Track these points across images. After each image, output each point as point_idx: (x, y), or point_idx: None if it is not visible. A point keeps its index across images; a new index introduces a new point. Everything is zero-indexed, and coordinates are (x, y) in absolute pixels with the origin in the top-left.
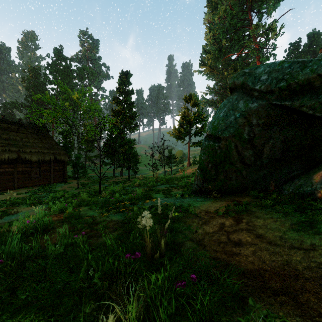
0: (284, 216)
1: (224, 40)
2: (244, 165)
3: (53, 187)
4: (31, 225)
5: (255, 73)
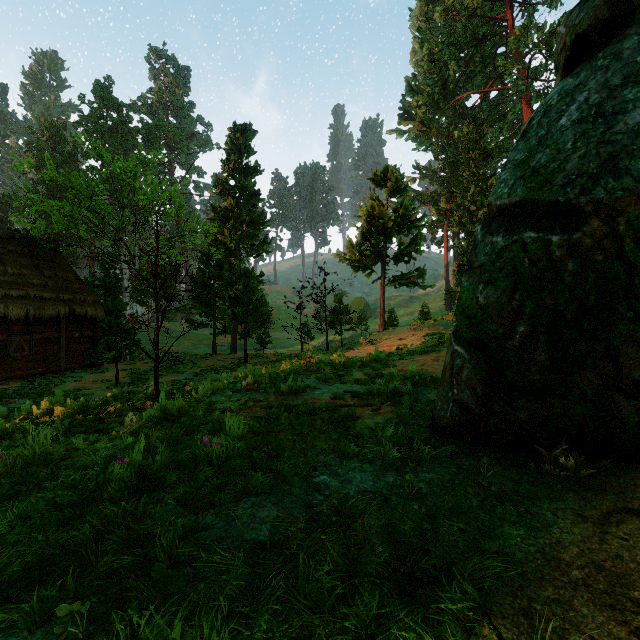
0: None
1: (452, 63)
2: None
3: (57, 381)
4: None
5: None
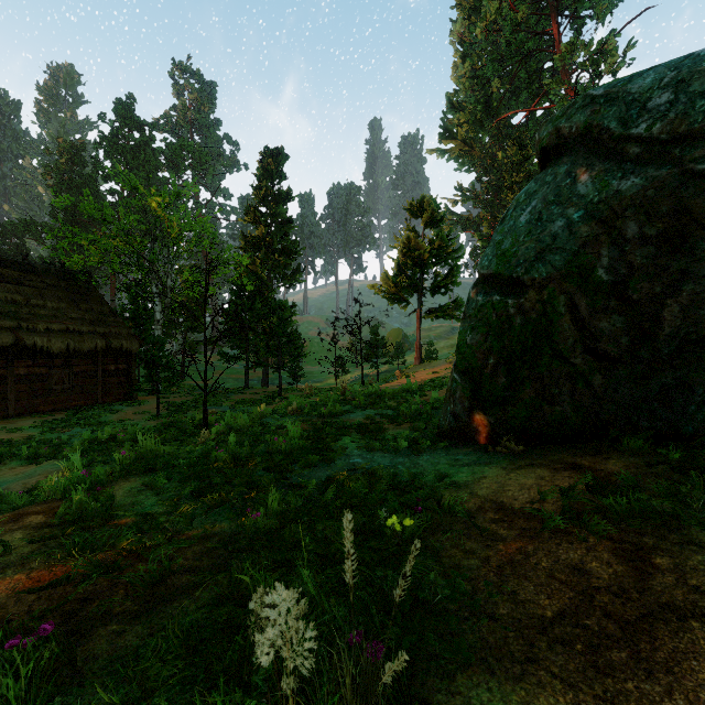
0: None
1: (496, 80)
2: (597, 360)
3: (99, 413)
4: None
5: (628, 93)
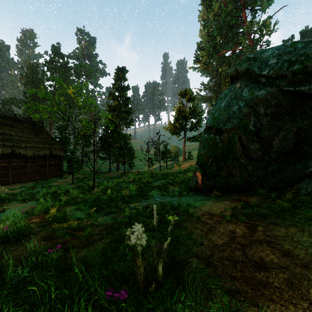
0: (310, 223)
1: (218, 37)
2: (249, 160)
3: (47, 182)
4: (2, 231)
5: (261, 58)
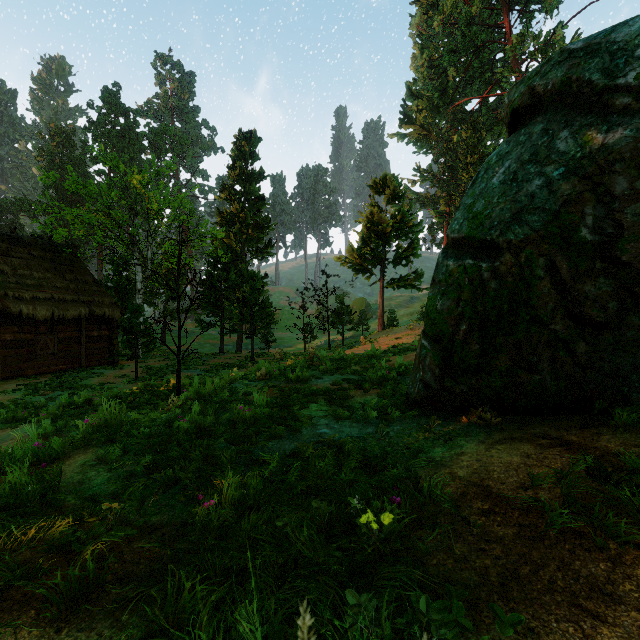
0: None
1: (451, 69)
2: (581, 327)
3: (81, 376)
4: None
5: (612, 43)
